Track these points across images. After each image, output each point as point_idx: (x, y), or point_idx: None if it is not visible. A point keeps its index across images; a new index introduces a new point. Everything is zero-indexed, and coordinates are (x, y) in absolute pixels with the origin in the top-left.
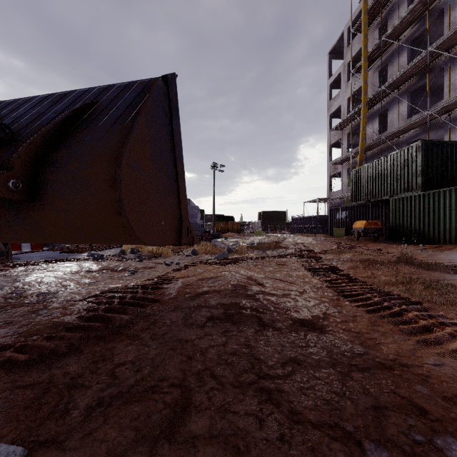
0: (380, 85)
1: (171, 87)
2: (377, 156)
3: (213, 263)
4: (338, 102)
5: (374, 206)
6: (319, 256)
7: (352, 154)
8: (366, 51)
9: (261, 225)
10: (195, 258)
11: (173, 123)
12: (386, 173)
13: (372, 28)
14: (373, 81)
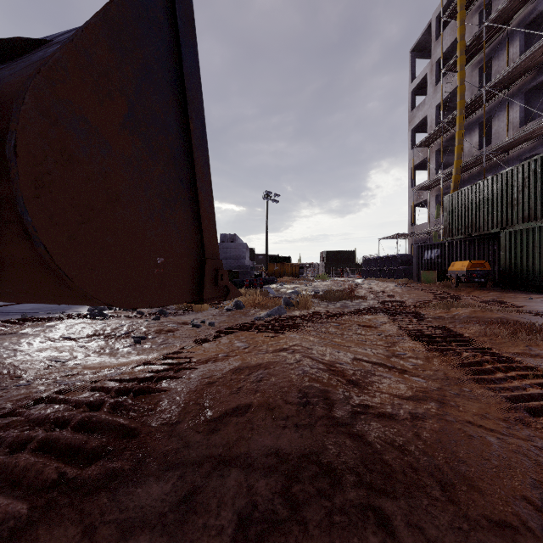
0: (481, 86)
1: (179, 0)
2: (477, 178)
3: (263, 329)
4: (423, 112)
5: (477, 241)
6: (418, 312)
7: (443, 176)
8: (463, 41)
9: (324, 267)
10: (238, 314)
11: (184, 71)
12: (496, 198)
13: (470, 13)
14: (472, 81)
